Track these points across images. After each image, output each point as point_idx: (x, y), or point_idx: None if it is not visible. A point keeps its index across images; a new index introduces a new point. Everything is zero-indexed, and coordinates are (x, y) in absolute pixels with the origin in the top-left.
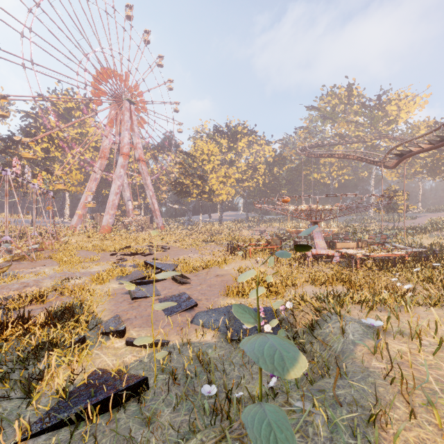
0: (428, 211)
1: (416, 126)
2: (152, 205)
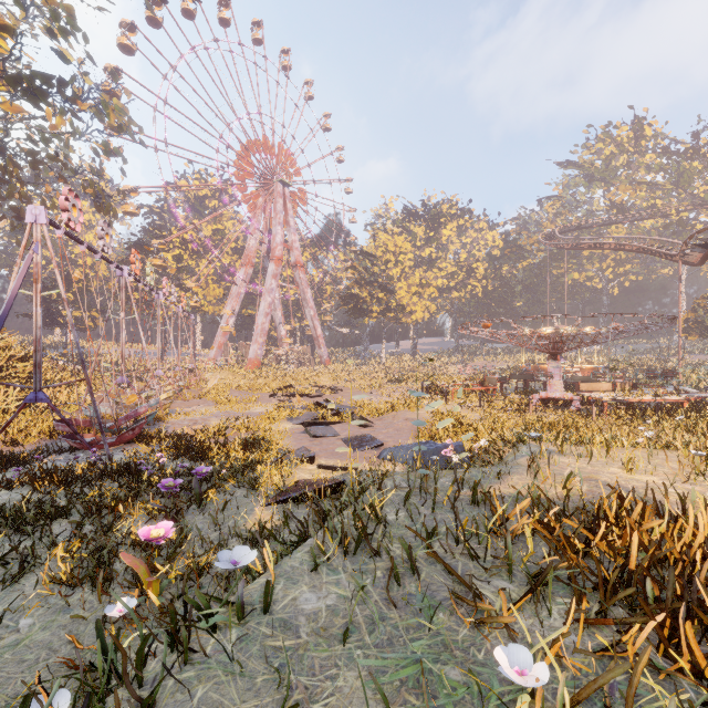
0: None
1: None
2: (313, 330)
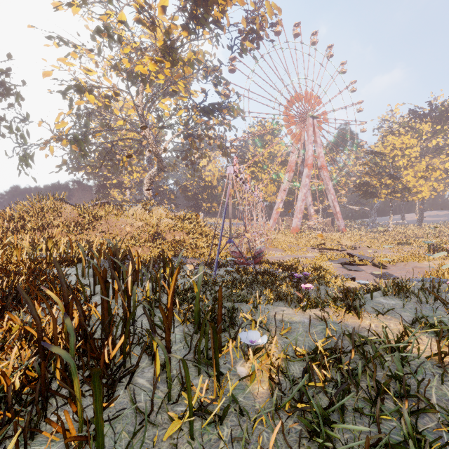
0: None
1: None
2: (333, 208)
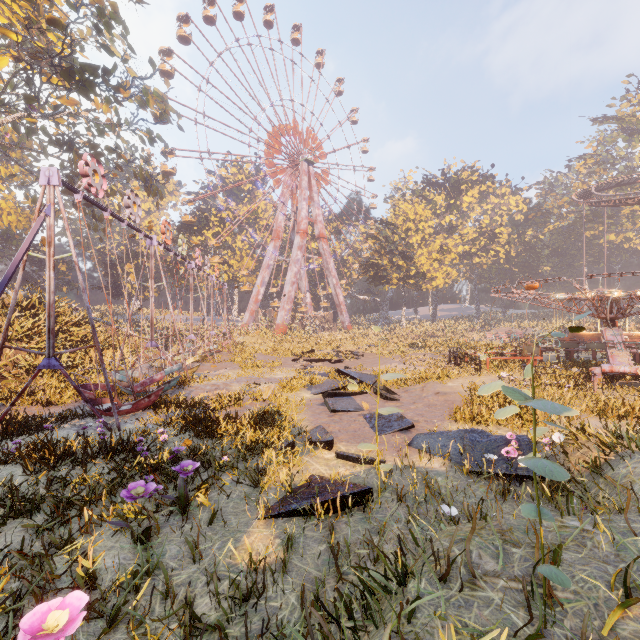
0: None
1: None
2: (335, 297)
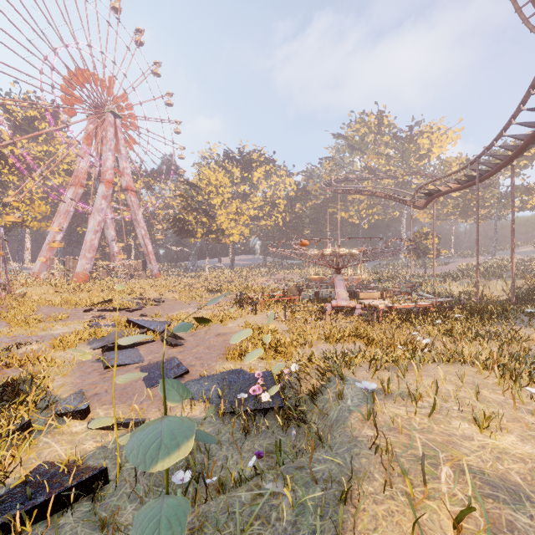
0: (460, 256)
1: (448, 163)
2: (144, 247)
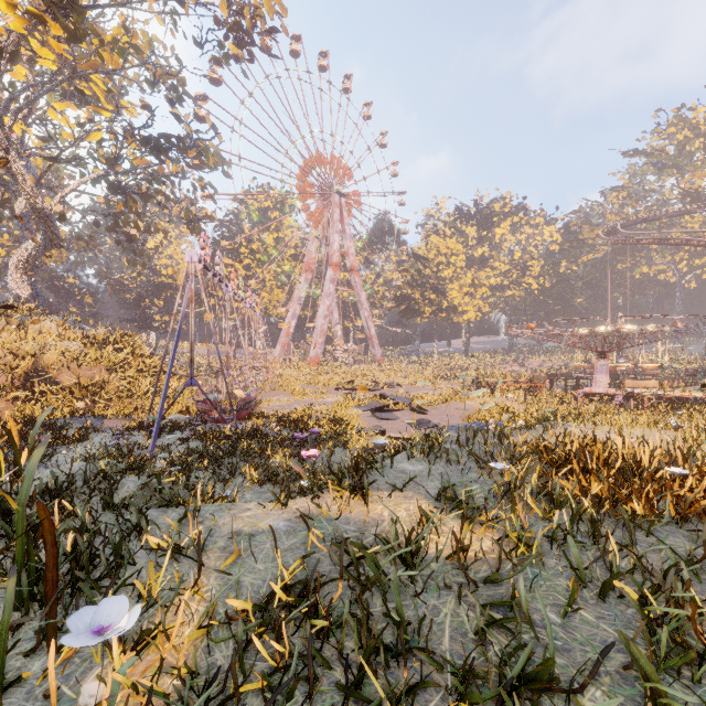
0: None
1: None
2: (367, 330)
